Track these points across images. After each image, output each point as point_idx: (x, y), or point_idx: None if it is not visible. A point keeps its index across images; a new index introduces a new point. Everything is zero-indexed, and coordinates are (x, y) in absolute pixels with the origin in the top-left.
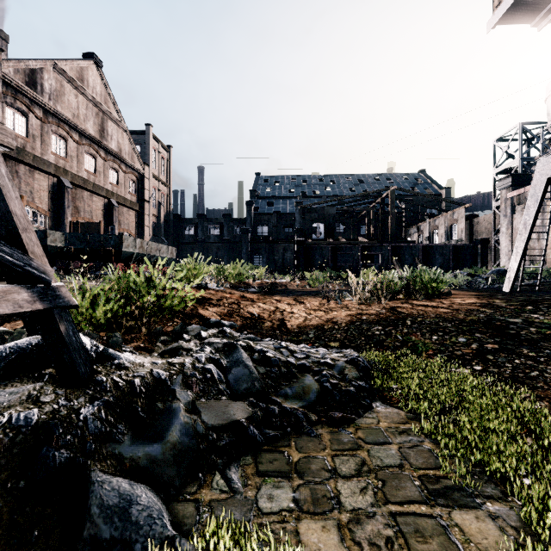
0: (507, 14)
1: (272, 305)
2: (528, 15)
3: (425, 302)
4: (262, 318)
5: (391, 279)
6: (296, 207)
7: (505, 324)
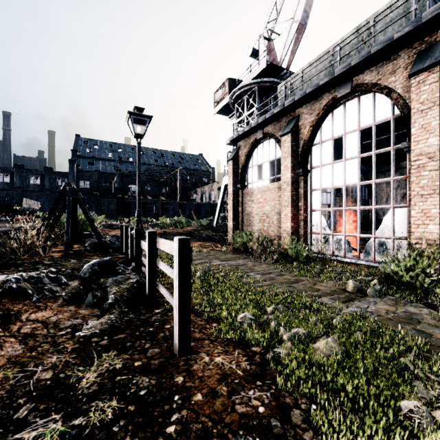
0: (219, 111)
1: (119, 232)
2: (226, 114)
3: (177, 229)
4: (118, 236)
5: (167, 221)
6: (117, 172)
7: (192, 233)
